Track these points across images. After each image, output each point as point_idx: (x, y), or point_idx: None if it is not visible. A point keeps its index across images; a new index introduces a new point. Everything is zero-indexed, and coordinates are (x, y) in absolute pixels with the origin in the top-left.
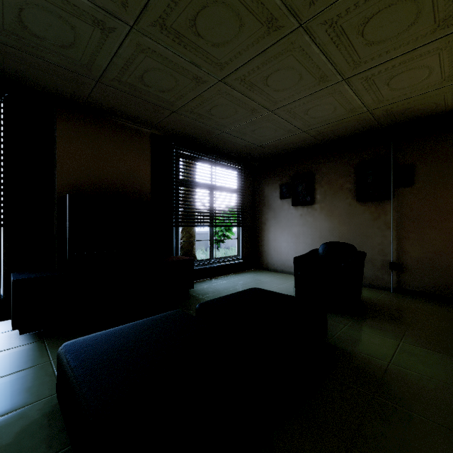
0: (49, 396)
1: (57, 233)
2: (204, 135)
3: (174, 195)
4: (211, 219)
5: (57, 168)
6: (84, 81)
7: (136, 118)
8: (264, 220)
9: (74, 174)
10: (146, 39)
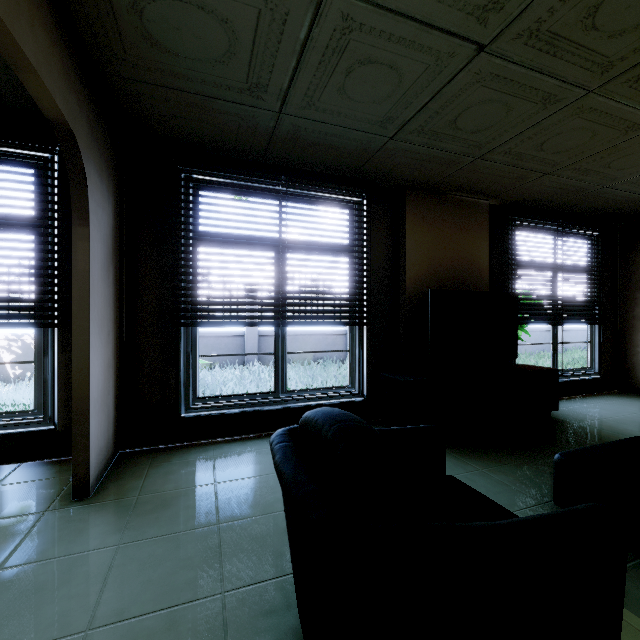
0: (536, 505)
1: (406, 332)
2: (565, 196)
3: (510, 281)
4: (556, 314)
5: (406, 261)
6: (461, 161)
7: (483, 190)
8: (639, 313)
9: (419, 266)
10: (596, 100)
